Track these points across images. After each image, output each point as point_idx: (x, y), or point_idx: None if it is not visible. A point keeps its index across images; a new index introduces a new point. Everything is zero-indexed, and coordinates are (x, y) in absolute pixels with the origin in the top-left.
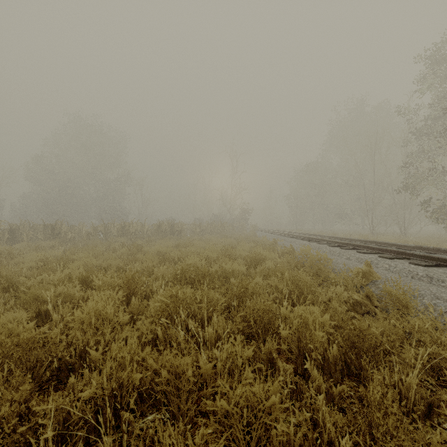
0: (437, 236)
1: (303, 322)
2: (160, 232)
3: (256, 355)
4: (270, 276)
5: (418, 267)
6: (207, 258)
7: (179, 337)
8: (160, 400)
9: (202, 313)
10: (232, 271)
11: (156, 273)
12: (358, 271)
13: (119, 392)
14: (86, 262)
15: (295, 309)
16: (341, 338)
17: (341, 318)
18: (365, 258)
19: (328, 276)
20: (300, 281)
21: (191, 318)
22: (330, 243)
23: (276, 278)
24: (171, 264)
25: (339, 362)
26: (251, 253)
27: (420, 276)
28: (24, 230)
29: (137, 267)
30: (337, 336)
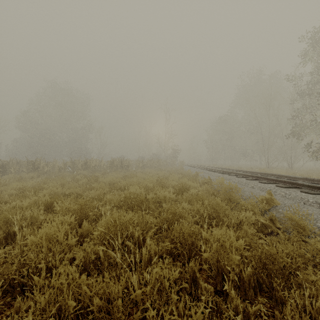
0: (315, 169)
1: (221, 244)
2: (113, 166)
3: (182, 275)
4: (193, 202)
5: (308, 194)
6: (145, 186)
7: (116, 259)
8: (97, 319)
9: (138, 234)
10: (164, 197)
11: (105, 199)
12: (262, 198)
13: (57, 316)
14: (53, 190)
15: (213, 230)
16: (253, 259)
17: (251, 239)
18: (266, 187)
19: (238, 201)
20: (217, 206)
21: (129, 238)
22: (238, 175)
23: (198, 203)
24: (119, 191)
25: (252, 282)
26: (179, 183)
27: (310, 203)
28: (12, 165)
29: (91, 194)
30: (250, 257)
